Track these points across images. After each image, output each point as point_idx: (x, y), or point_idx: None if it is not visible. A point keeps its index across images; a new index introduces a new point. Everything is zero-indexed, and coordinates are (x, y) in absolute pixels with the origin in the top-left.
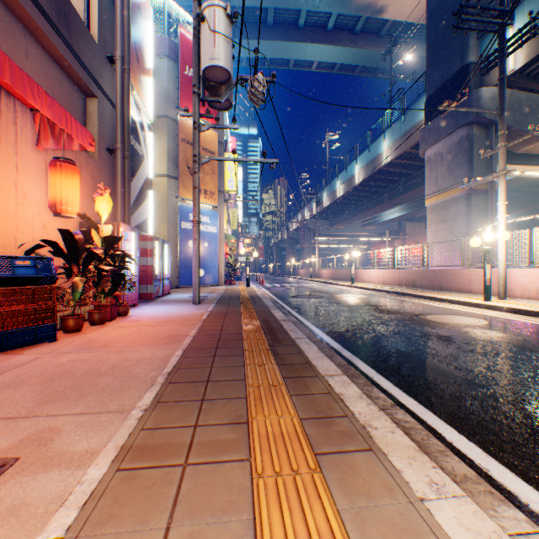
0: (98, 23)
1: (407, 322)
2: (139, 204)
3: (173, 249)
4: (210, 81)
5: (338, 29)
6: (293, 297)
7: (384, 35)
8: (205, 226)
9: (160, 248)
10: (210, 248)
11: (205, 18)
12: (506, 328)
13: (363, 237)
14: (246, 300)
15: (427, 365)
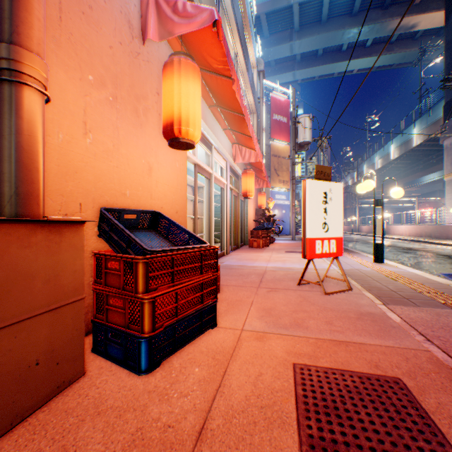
0: (256, 130)
1: (397, 249)
2: None
3: None
4: (300, 144)
5: (375, 44)
6: None
7: (418, 37)
8: (282, 201)
9: None
10: (285, 213)
11: (300, 123)
12: (447, 251)
13: (404, 197)
14: None
15: (387, 254)
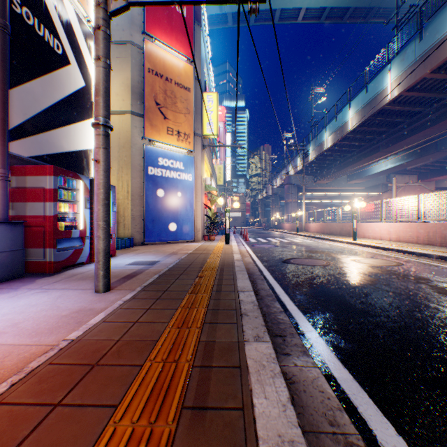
0: None
1: None
2: (52, 124)
3: (139, 199)
4: None
5: None
6: (286, 263)
7: None
8: (177, 172)
9: (83, 190)
10: (183, 198)
11: None
12: None
13: (348, 191)
14: (206, 277)
15: None
